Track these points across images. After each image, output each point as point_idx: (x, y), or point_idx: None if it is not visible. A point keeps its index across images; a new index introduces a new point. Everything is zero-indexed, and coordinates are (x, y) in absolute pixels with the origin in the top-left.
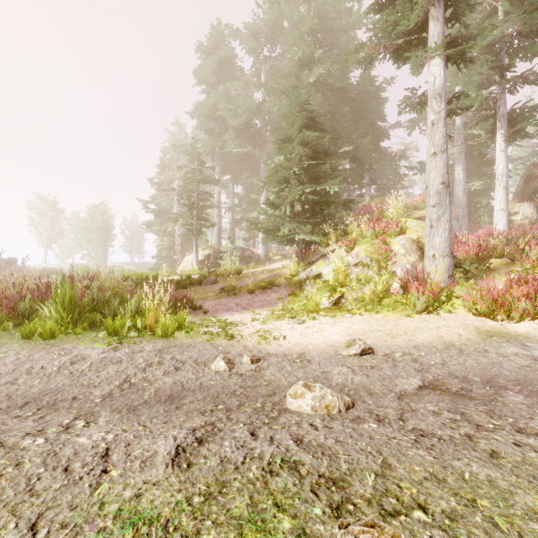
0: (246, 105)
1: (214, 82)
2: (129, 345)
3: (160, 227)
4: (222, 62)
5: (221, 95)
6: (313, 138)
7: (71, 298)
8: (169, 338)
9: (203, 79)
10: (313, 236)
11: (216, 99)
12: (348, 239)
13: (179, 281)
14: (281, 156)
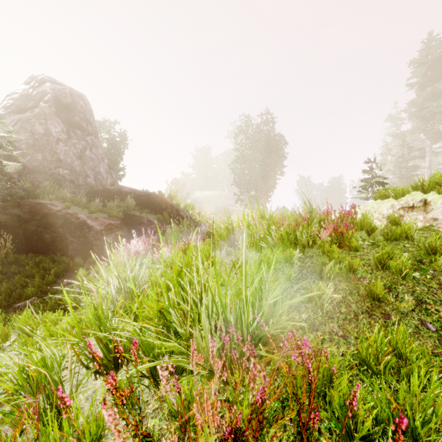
0: None
1: (425, 81)
2: None
3: None
4: (432, 64)
5: (429, 93)
6: None
7: None
8: None
9: (413, 85)
10: None
11: (424, 97)
12: None
13: None
14: None
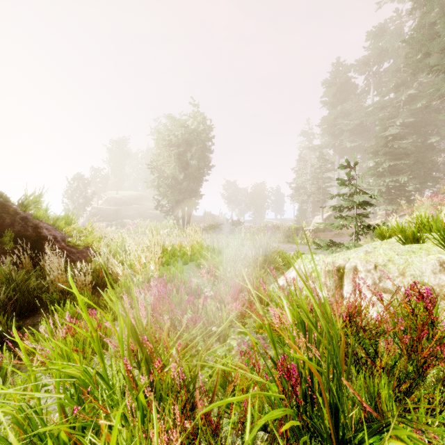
0: (356, 117)
1: (334, 101)
2: (301, 246)
3: (299, 198)
4: (340, 86)
5: (339, 111)
6: (392, 149)
7: (283, 233)
8: (312, 246)
9: (326, 103)
10: (390, 206)
11: (335, 115)
12: (412, 208)
13: (313, 230)
14: (371, 162)
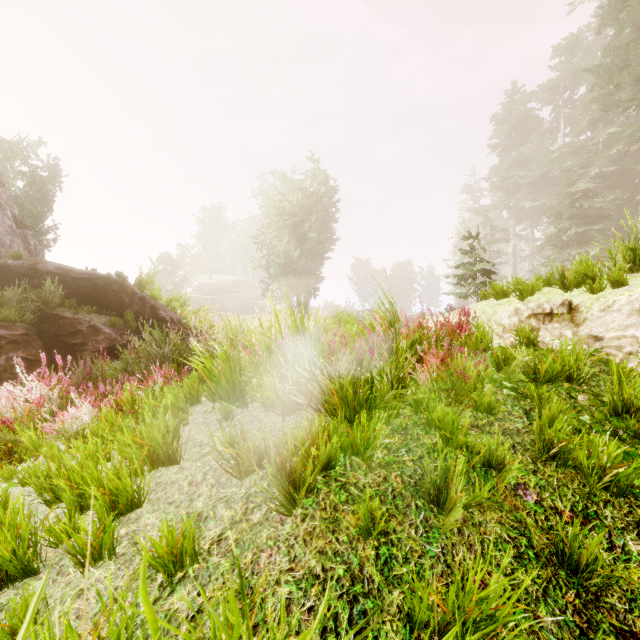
0: (538, 165)
1: (508, 144)
2: None
3: None
4: (516, 123)
5: (514, 159)
6: (580, 211)
7: None
8: None
9: (496, 146)
10: None
11: (509, 164)
12: None
13: None
14: (552, 228)
